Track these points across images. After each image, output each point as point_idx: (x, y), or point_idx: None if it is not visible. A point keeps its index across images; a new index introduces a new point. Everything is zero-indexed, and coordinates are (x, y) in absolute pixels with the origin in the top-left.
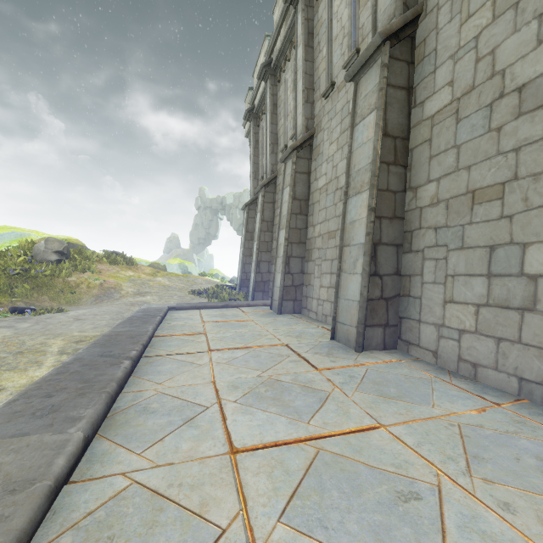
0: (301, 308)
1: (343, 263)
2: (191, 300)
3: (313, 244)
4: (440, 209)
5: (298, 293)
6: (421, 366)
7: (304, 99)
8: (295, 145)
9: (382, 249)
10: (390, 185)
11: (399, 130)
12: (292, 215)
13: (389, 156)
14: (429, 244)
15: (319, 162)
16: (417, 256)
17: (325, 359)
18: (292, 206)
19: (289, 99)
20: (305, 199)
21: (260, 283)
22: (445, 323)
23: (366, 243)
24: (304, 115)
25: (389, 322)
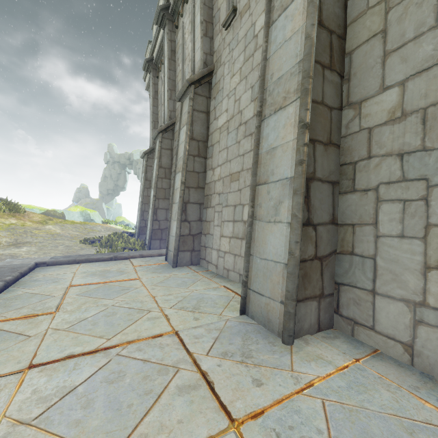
0: (199, 259)
1: (257, 207)
2: (79, 250)
3: (212, 189)
4: (409, 124)
5: (196, 242)
6: (395, 373)
7: (202, 32)
8: (193, 79)
9: (316, 187)
10: (326, 97)
11: (335, 22)
12: (189, 157)
13: (324, 55)
14: (388, 179)
15: (219, 99)
16: (366, 197)
17: (242, 375)
18: (189, 147)
19: (187, 42)
20: (203, 141)
21: (158, 231)
22: (427, 301)
23: (298, 177)
24: (202, 49)
25: (324, 291)
